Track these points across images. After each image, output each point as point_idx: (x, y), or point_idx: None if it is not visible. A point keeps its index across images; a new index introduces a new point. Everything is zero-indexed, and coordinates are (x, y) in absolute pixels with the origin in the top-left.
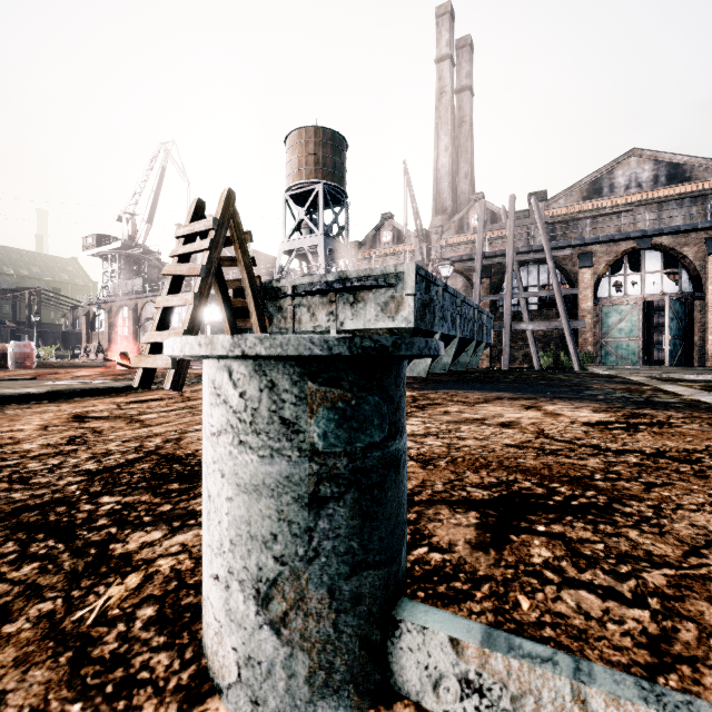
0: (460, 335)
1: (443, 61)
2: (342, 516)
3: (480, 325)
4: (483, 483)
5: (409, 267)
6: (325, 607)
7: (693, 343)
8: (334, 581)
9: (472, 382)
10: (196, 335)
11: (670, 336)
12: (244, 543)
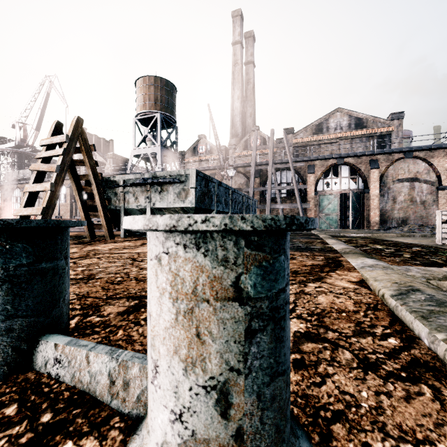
0: (231, 211)
1: (236, 44)
2: (0, 295)
3: (247, 205)
4: None
5: (193, 171)
6: None
7: (364, 216)
8: None
9: None
10: (52, 210)
11: (352, 213)
12: None
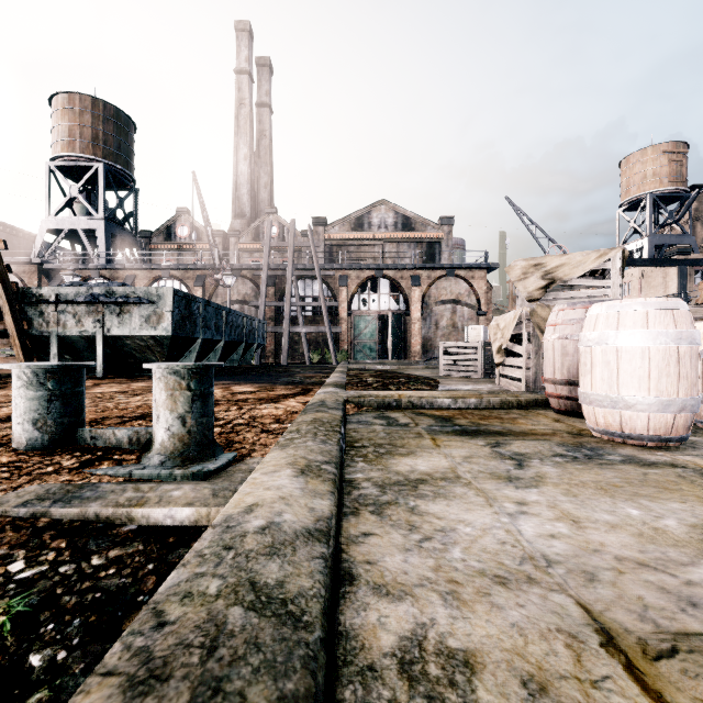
0: (225, 339)
1: (242, 74)
2: (58, 404)
3: (250, 330)
4: (142, 412)
5: (168, 290)
6: (53, 425)
7: (406, 344)
8: (56, 419)
9: (223, 375)
10: None
11: (392, 340)
12: (29, 412)
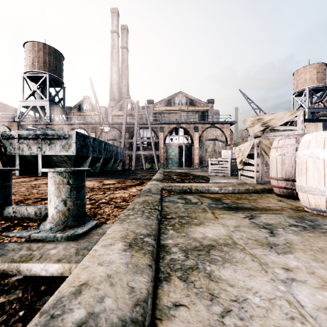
0: (103, 157)
1: (114, 33)
2: None
3: (116, 152)
4: None
5: (74, 132)
6: None
7: (191, 160)
8: None
9: (102, 174)
10: None
11: (185, 157)
12: None
